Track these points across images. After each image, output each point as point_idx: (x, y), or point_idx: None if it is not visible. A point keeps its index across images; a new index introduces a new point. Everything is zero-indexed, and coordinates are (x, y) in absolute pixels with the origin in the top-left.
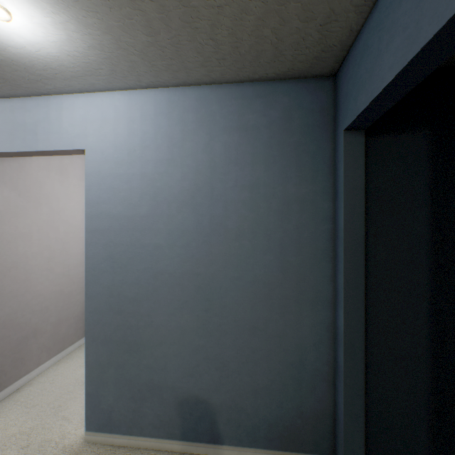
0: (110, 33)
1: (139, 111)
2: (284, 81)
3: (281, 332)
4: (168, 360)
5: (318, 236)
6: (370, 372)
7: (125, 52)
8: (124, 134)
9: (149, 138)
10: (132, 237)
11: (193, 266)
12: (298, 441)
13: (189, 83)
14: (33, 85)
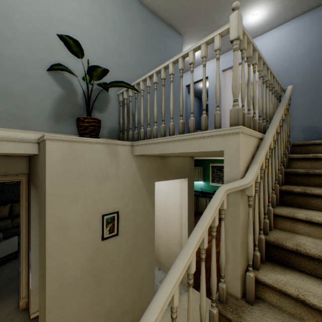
0: (283, 7)
1: (283, 32)
2: None
3: None
4: (296, 115)
5: None
6: None
7: (285, 11)
8: (276, 43)
9: (287, 40)
10: (280, 77)
11: (308, 78)
12: None
13: (307, 11)
14: None
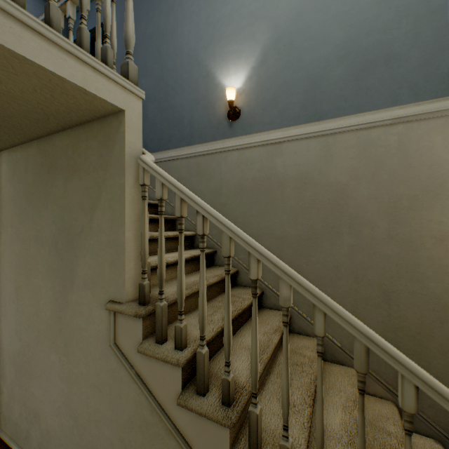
0: None
1: None
2: (45, 2)
3: None
4: None
5: None
6: None
7: None
8: None
9: None
10: None
11: None
12: None
13: None
14: None
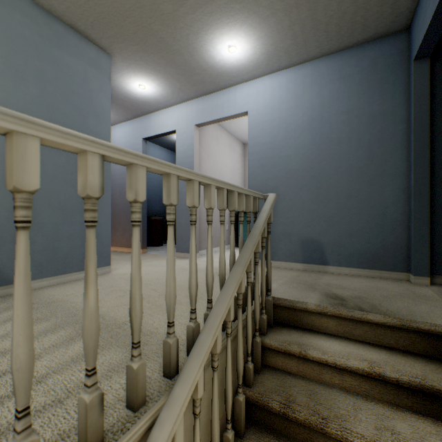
0: (274, 45)
1: (277, 84)
2: (370, 42)
3: (368, 197)
4: (294, 218)
5: (396, 134)
6: (437, 217)
7: (277, 52)
8: (268, 99)
9: (283, 98)
10: (273, 153)
11: (309, 164)
12: (380, 263)
13: (307, 60)
14: (225, 83)
